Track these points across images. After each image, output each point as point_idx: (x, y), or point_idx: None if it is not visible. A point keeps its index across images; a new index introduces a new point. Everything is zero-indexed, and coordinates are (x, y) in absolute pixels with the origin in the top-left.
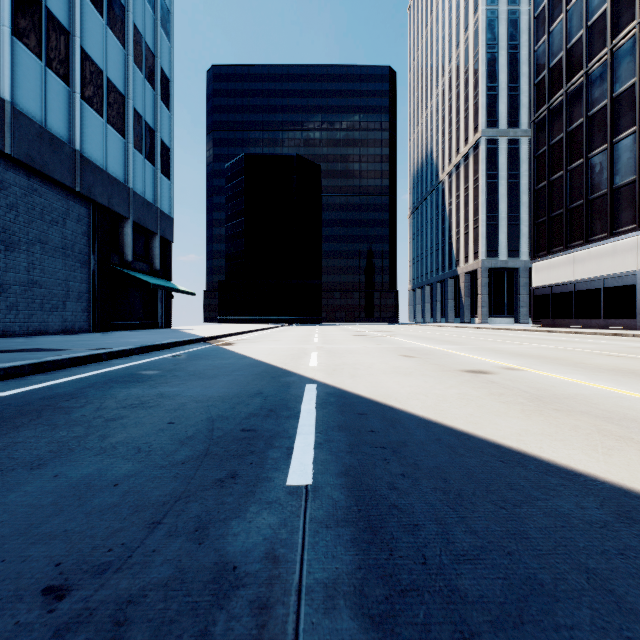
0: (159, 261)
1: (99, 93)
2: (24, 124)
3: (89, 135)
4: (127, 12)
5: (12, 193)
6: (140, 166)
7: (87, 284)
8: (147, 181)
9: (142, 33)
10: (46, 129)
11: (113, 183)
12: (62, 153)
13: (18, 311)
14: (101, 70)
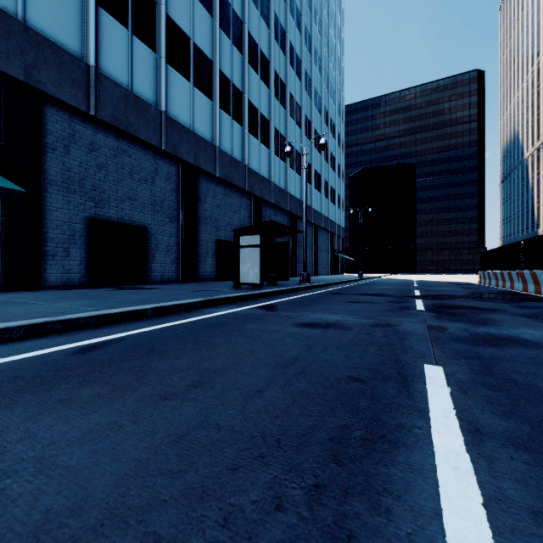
0: (341, 247)
1: (331, 195)
2: (324, 218)
3: (330, 211)
4: (335, 159)
5: (321, 237)
6: (337, 212)
7: (328, 259)
8: (338, 217)
9: (338, 161)
10: (326, 216)
11: (334, 224)
12: (327, 221)
13: (321, 269)
14: (331, 187)
